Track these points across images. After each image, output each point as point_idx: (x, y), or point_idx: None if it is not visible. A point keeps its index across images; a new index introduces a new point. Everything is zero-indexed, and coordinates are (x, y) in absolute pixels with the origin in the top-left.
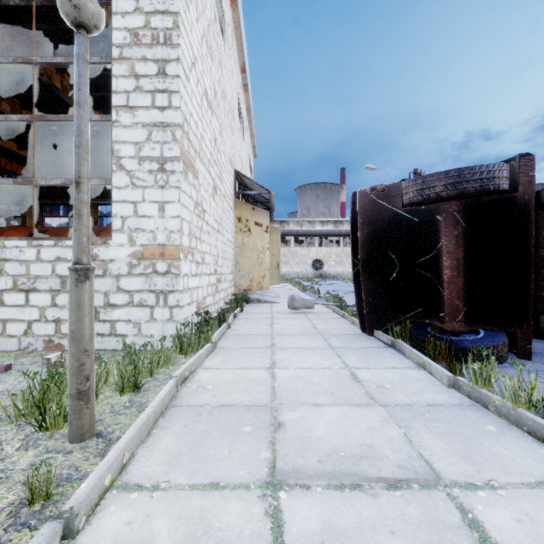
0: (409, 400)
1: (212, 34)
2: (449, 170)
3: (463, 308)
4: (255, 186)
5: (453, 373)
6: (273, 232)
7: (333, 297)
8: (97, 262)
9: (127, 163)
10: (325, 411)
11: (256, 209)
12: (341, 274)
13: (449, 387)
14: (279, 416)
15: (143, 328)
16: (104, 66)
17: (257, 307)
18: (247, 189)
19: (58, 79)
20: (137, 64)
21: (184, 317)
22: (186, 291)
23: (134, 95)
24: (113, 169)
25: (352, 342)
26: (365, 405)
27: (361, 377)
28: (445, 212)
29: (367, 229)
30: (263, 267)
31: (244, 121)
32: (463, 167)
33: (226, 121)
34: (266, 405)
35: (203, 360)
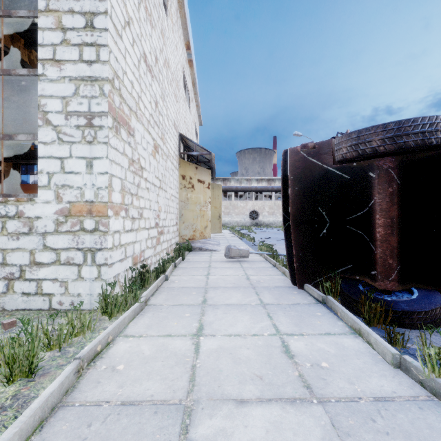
0: (352, 391)
1: (153, 3)
2: (387, 123)
3: (397, 267)
4: (197, 148)
5: (393, 343)
6: (215, 188)
7: (266, 246)
8: (22, 219)
9: (53, 118)
10: (250, 417)
11: (199, 168)
12: (273, 223)
13: (394, 366)
14: (190, 430)
15: (70, 287)
16: (32, 20)
17: (199, 255)
18: (191, 151)
19: (25, 54)
20: (64, 16)
21: (114, 274)
22: (117, 248)
23: (61, 48)
24: (39, 124)
25: (283, 298)
26: (301, 400)
27: (294, 350)
28: (379, 169)
29: (298, 186)
30: (205, 219)
31: (189, 93)
32: (404, 120)
33: (169, 89)
34: (179, 403)
35: (127, 324)
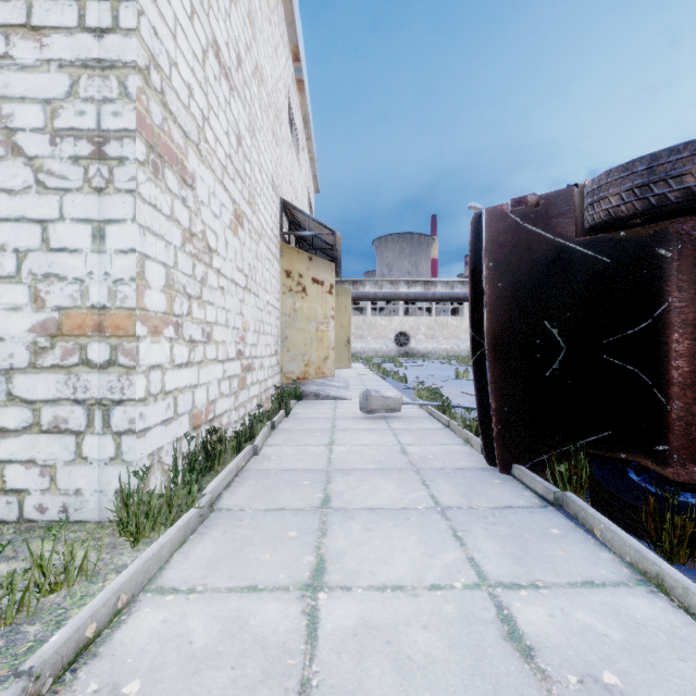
0: None
1: None
2: None
3: None
4: (312, 224)
5: None
6: (341, 294)
7: (429, 392)
8: None
9: (27, 142)
10: None
11: (314, 259)
12: (433, 352)
13: None
14: None
15: (60, 476)
16: None
17: (314, 406)
18: (302, 231)
19: None
20: None
21: (149, 450)
22: (158, 399)
23: (42, 4)
24: None
25: (476, 493)
26: None
27: (528, 631)
28: (683, 240)
29: (503, 281)
30: (324, 344)
31: (299, 136)
32: None
33: (264, 119)
34: None
35: (167, 559)
